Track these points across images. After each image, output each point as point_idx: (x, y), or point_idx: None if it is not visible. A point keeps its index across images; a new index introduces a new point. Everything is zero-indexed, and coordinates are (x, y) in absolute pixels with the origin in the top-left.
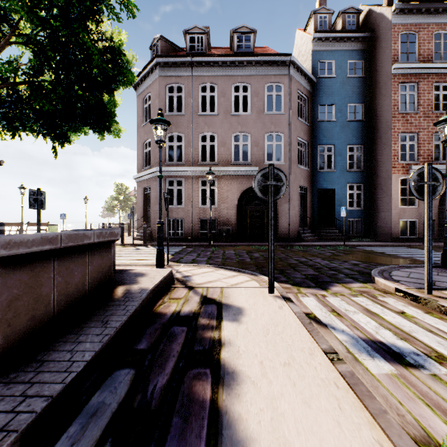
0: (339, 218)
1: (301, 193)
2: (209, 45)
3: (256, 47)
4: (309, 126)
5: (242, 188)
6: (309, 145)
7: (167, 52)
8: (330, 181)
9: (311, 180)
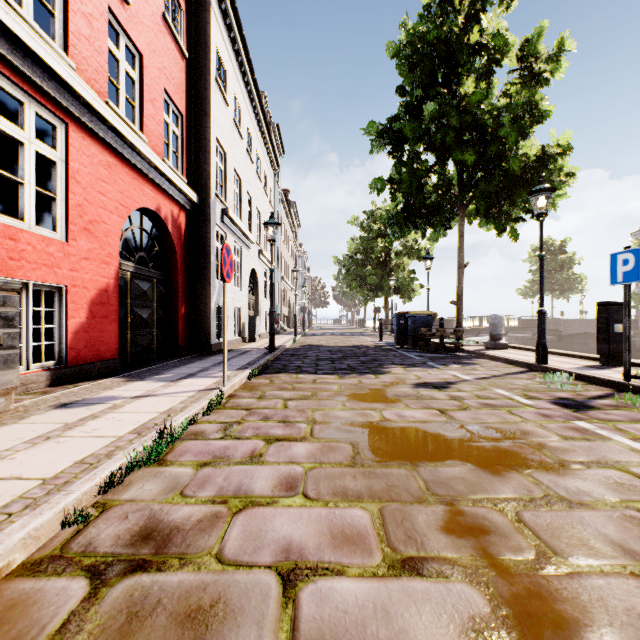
0: None
1: None
2: None
3: None
4: None
5: None
6: None
7: None
8: None
9: None
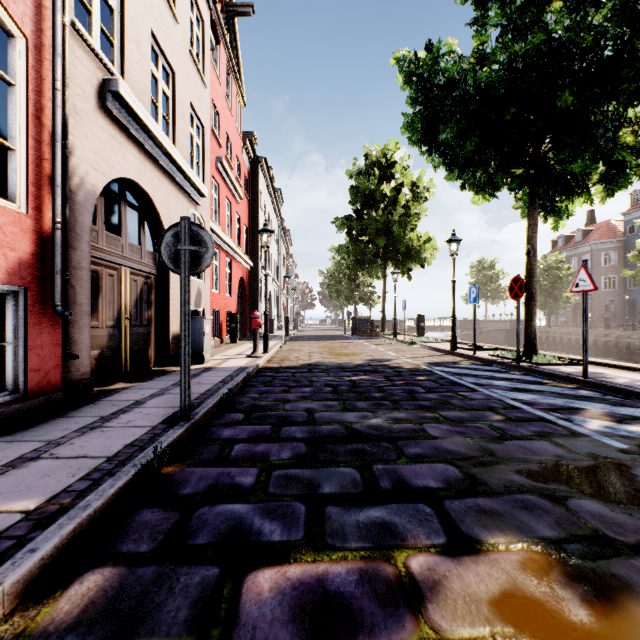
0: (638, 316)
1: (612, 303)
2: (572, 235)
3: (603, 222)
4: (618, 266)
5: (573, 304)
6: (619, 276)
7: (555, 245)
8: (633, 295)
9: (621, 295)
